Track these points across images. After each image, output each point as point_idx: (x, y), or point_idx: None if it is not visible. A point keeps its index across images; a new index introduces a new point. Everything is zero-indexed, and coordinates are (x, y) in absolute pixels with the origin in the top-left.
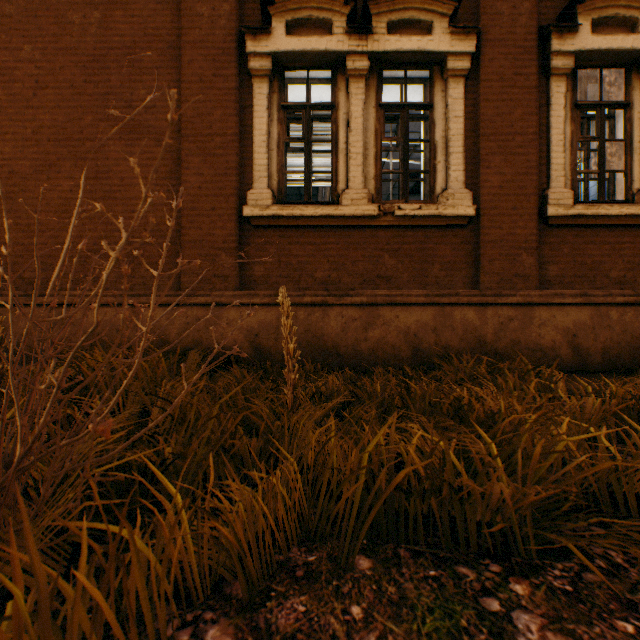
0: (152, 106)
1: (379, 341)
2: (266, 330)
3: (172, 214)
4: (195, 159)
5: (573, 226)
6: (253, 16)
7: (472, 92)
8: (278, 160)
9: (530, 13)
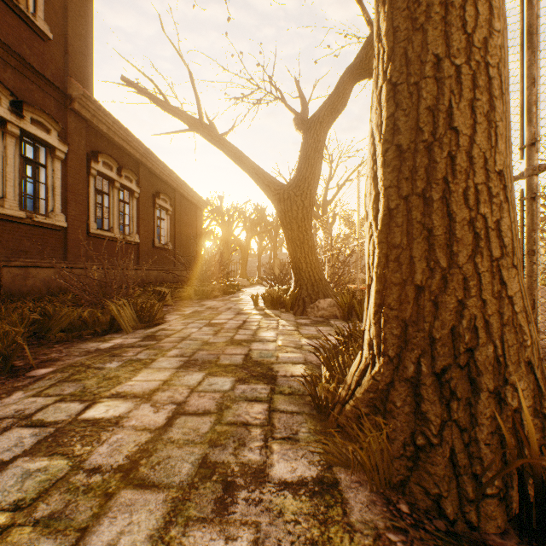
0: None
1: (33, 286)
2: None
3: None
4: None
5: (96, 237)
6: None
7: (64, 168)
8: None
9: (85, 146)
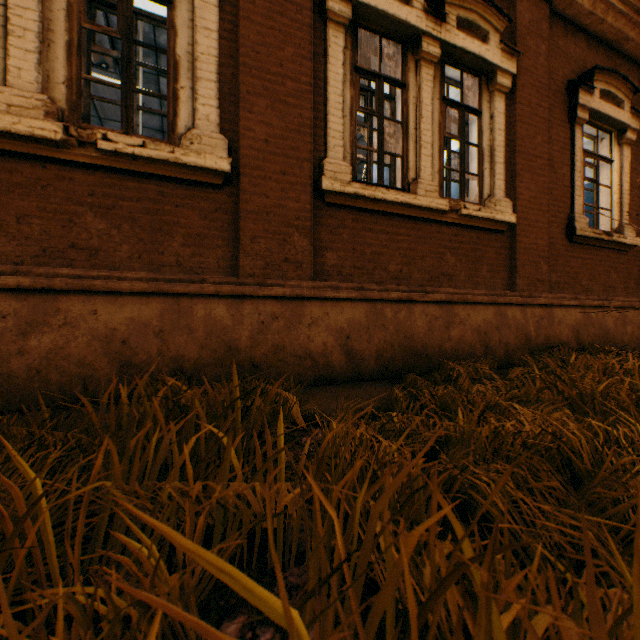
0: None
1: (52, 354)
2: None
3: None
4: None
5: (353, 208)
6: None
7: (232, 4)
8: None
9: None
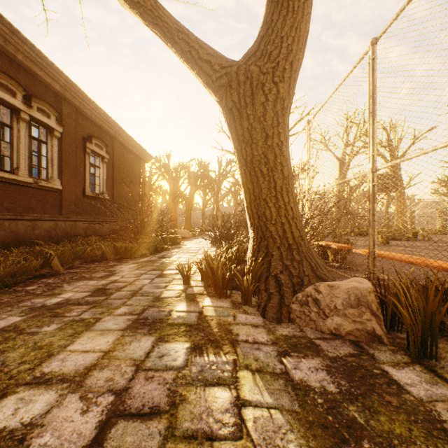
0: None
1: None
2: None
3: None
4: None
5: None
6: None
7: None
8: None
9: None
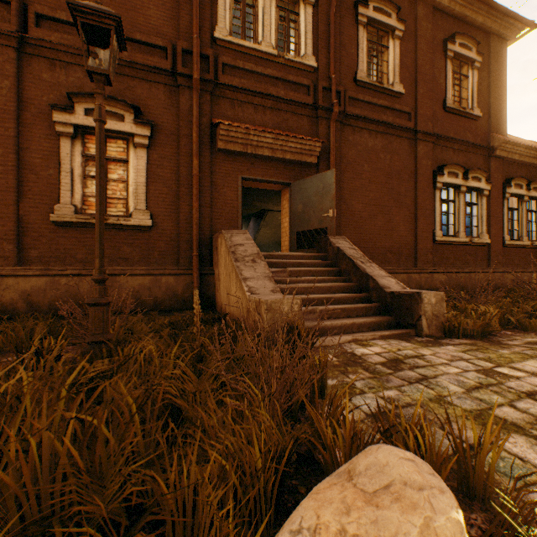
0: (405, 195)
1: (473, 284)
2: (446, 281)
3: (411, 237)
4: (421, 218)
5: (507, 247)
6: (434, 166)
7: (486, 201)
8: (440, 219)
9: (500, 178)
